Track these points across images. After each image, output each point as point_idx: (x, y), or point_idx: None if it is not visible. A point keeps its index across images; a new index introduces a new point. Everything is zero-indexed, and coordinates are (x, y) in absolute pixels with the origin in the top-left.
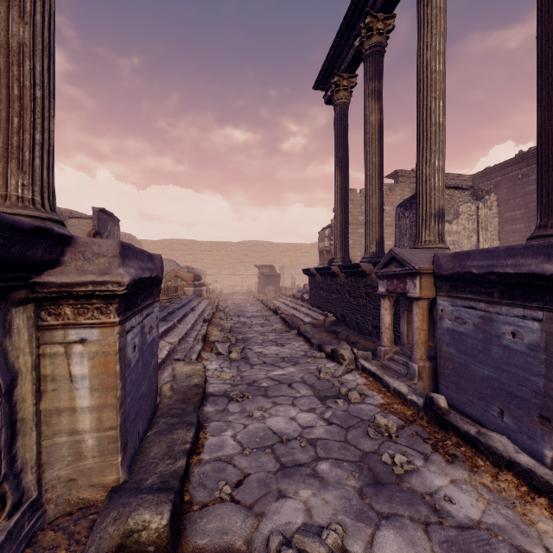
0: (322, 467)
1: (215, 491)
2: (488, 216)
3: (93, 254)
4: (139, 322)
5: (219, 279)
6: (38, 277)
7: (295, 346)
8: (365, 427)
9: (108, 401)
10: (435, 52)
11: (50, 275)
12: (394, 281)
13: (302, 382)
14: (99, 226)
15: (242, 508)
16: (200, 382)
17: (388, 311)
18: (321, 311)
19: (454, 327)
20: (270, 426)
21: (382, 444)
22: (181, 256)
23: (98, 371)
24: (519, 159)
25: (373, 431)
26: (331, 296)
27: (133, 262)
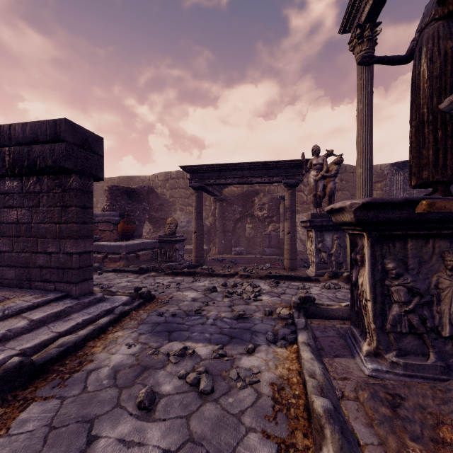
0: None
1: None
2: None
3: None
4: None
5: None
6: None
7: None
8: None
9: None
10: None
11: None
12: None
13: None
14: None
15: None
16: None
17: None
18: None
19: None
20: None
21: None
22: None
23: None
24: None
25: None
26: None
27: None
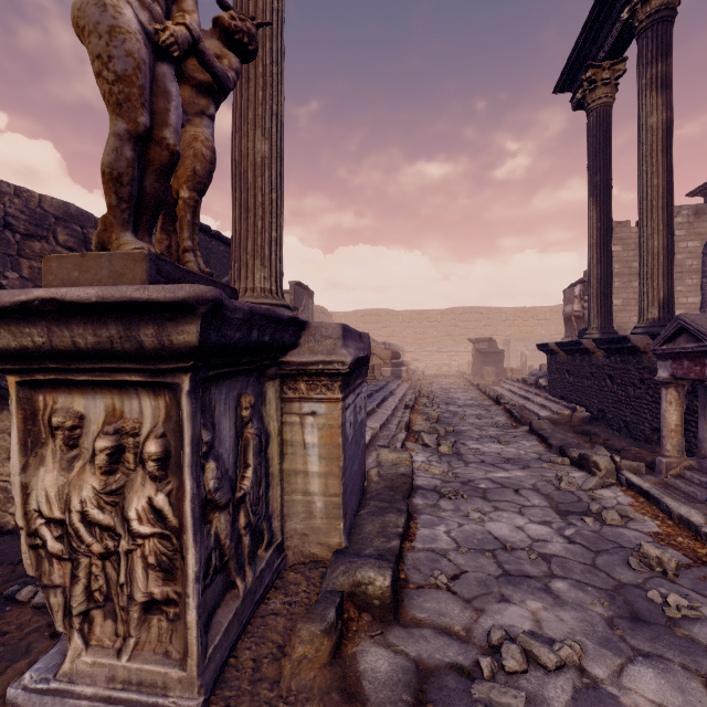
0: (558, 585)
1: (430, 577)
2: None
3: (322, 336)
4: (353, 401)
5: (421, 357)
6: (284, 357)
7: (525, 445)
8: (624, 555)
9: (333, 470)
10: None
11: (291, 355)
12: (684, 362)
13: (534, 490)
14: (295, 301)
15: (459, 599)
16: (407, 471)
17: (674, 406)
18: (566, 403)
19: None
20: (491, 530)
21: (650, 579)
22: (376, 329)
23: (325, 441)
24: None
25: (637, 562)
26: (582, 383)
27: (351, 342)
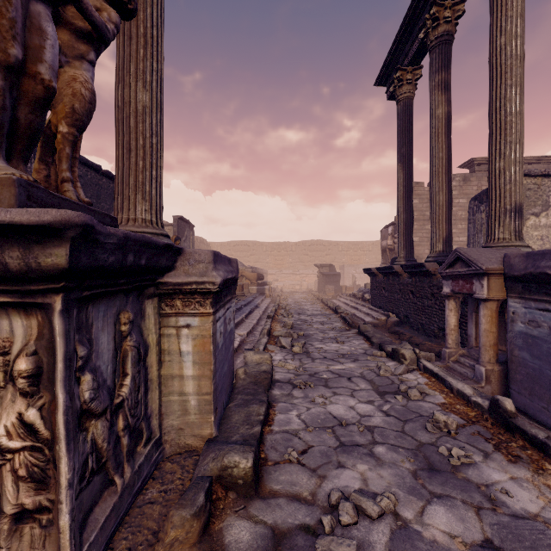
0: (379, 450)
1: (285, 454)
2: None
3: (195, 261)
4: (223, 314)
5: (280, 278)
6: (161, 279)
7: (355, 344)
8: (423, 421)
9: (205, 372)
10: (511, 36)
11: (168, 277)
12: (459, 281)
13: (362, 377)
14: (178, 232)
15: (307, 470)
16: (268, 369)
17: (453, 312)
18: (383, 311)
19: (528, 331)
20: (331, 411)
21: (440, 438)
22: (245, 256)
23: (198, 349)
24: None
25: (431, 426)
26: (393, 296)
27: (221, 266)
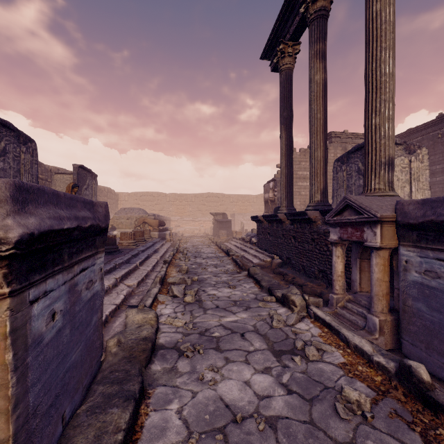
0: None
1: None
2: (420, 168)
3: None
4: (65, 281)
5: (181, 224)
6: None
7: (246, 288)
8: (331, 399)
9: None
10: (385, 2)
11: None
12: (348, 229)
13: (255, 331)
14: (79, 180)
15: None
16: (149, 334)
17: (340, 259)
18: (268, 253)
19: (424, 281)
20: (222, 395)
21: (357, 429)
22: (151, 205)
23: None
24: (439, 120)
25: (343, 407)
26: (277, 241)
27: (44, 209)
